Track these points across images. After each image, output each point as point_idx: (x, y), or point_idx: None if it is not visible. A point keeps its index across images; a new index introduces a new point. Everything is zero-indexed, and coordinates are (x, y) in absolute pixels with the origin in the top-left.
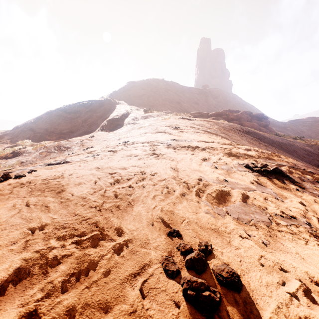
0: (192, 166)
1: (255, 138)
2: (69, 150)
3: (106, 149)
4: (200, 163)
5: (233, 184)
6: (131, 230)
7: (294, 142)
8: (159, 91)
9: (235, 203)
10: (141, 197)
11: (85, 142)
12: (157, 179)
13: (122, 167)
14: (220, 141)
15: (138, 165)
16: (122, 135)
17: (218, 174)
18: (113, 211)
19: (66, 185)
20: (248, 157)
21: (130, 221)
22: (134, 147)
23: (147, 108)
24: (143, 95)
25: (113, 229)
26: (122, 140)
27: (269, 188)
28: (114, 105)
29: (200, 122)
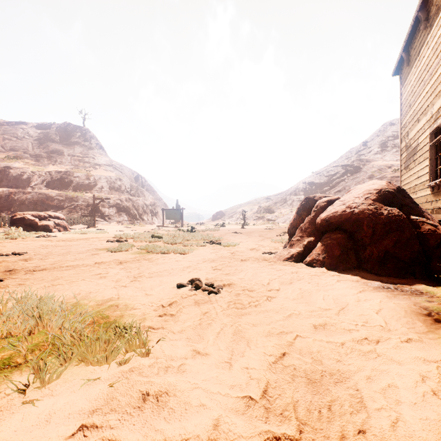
0: None
1: None
2: None
3: None
4: None
5: None
6: None
7: None
8: None
9: None
10: None
11: None
12: None
13: None
14: None
15: None
16: None
17: None
18: None
19: None
20: None
21: None
22: None
23: None
24: None
25: None
26: None
27: None
28: (361, 167)
29: None
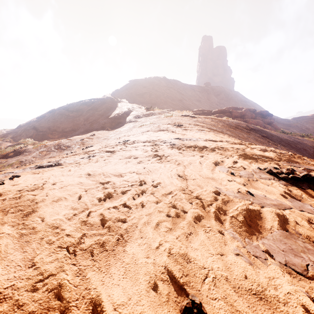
0: (203, 172)
1: (262, 136)
2: (68, 149)
3: (104, 149)
4: (212, 168)
5: (260, 198)
6: (117, 304)
7: (302, 140)
8: (161, 89)
9: (272, 232)
10: (138, 224)
11: (85, 141)
12: (160, 192)
13: (118, 174)
14: (229, 140)
15: (137, 170)
16: (123, 134)
17: (238, 184)
18: (94, 253)
19: (41, 201)
20: (268, 160)
21: (119, 278)
22: (135, 147)
23: (149, 106)
24: (145, 94)
25: (87, 302)
26: (123, 139)
27: (307, 203)
28: (116, 104)
29: (204, 120)
